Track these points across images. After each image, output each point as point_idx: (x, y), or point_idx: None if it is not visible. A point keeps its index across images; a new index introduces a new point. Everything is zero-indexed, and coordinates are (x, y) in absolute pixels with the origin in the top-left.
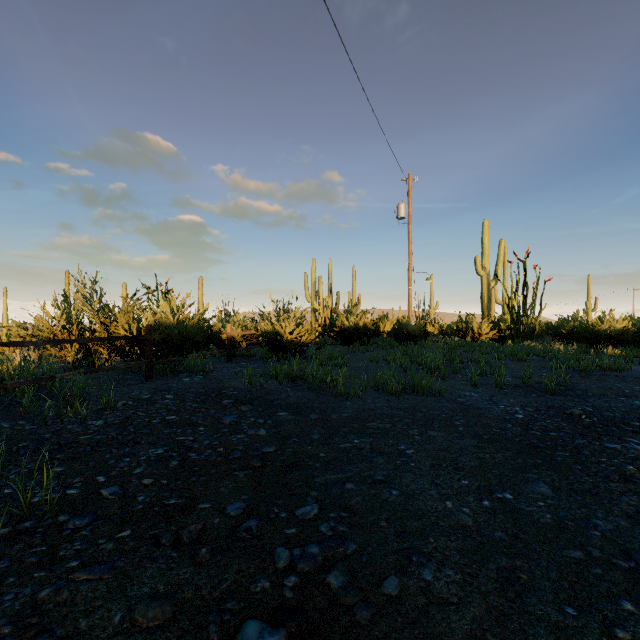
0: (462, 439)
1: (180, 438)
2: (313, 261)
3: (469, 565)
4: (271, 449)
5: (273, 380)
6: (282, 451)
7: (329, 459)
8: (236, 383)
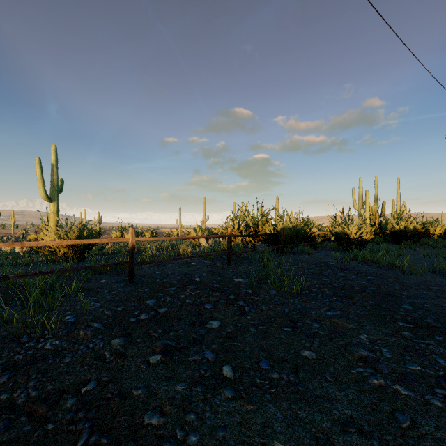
0: None
1: (323, 278)
2: (360, 179)
3: None
4: (373, 288)
5: (352, 261)
6: (380, 289)
7: (409, 296)
8: (331, 260)
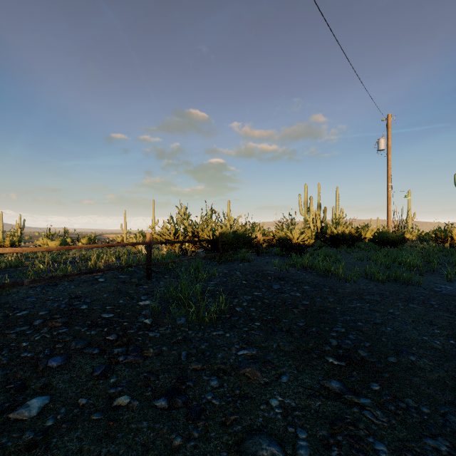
0: (436, 311)
1: (255, 293)
2: (305, 186)
3: (437, 361)
4: (307, 303)
5: (291, 268)
6: (314, 304)
7: (343, 311)
8: (270, 268)
